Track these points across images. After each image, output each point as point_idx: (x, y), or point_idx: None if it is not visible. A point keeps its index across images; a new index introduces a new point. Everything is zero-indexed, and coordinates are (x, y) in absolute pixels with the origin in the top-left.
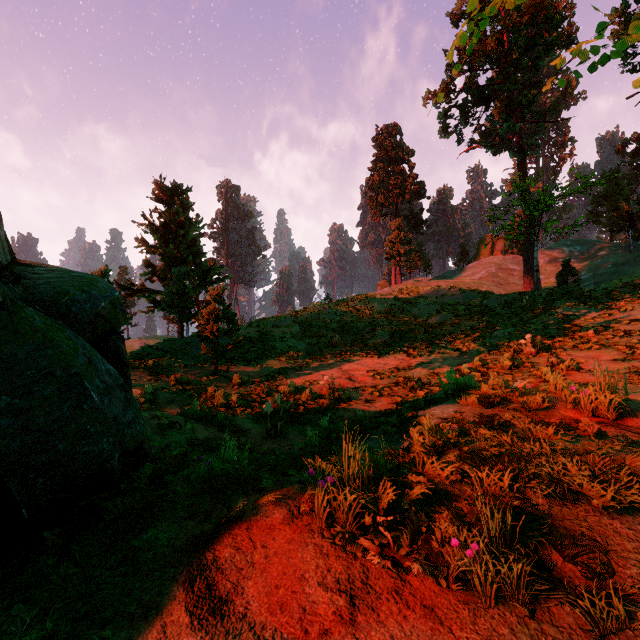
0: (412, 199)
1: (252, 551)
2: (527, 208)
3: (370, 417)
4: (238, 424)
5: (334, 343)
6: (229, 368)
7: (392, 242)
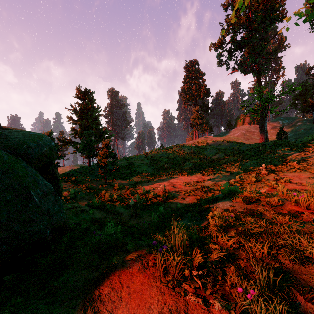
0: (204, 97)
1: (121, 290)
2: (261, 101)
3: (184, 207)
4: (117, 210)
5: (165, 168)
6: (113, 181)
7: (194, 118)
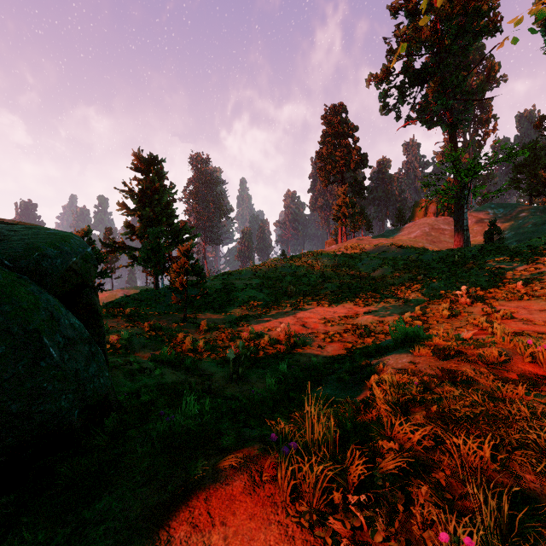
0: (356, 168)
1: (210, 530)
2: (458, 175)
3: (324, 362)
4: (204, 368)
5: (289, 293)
6: (197, 315)
7: (339, 206)
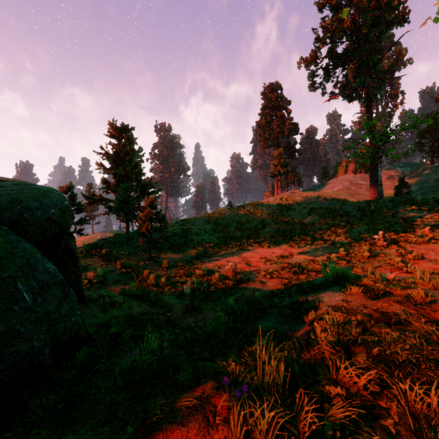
0: (289, 135)
1: None
2: (374, 139)
3: (265, 296)
4: (165, 300)
5: (235, 237)
6: (160, 255)
7: (275, 165)
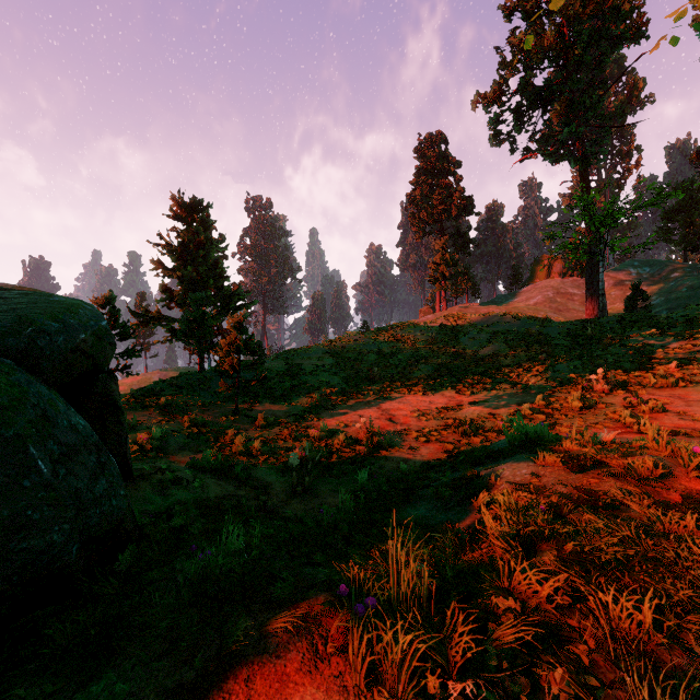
0: (459, 216)
1: None
2: (592, 224)
3: (416, 470)
4: (259, 476)
5: (372, 377)
6: (253, 406)
7: (436, 264)
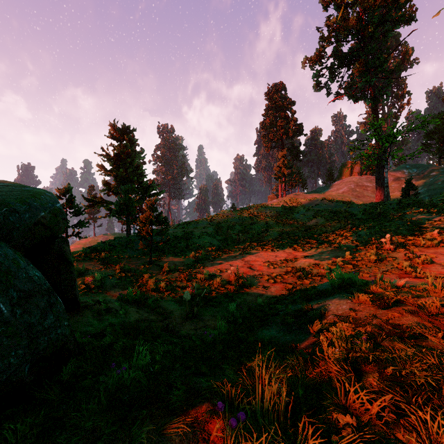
0: (293, 136)
1: None
2: (380, 140)
3: (268, 302)
4: (164, 306)
5: (238, 240)
6: (161, 259)
7: (279, 167)
